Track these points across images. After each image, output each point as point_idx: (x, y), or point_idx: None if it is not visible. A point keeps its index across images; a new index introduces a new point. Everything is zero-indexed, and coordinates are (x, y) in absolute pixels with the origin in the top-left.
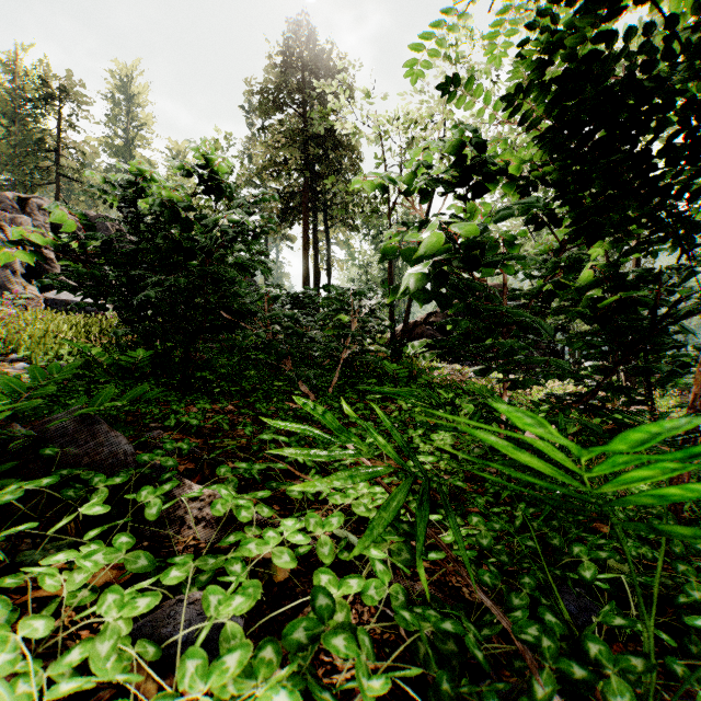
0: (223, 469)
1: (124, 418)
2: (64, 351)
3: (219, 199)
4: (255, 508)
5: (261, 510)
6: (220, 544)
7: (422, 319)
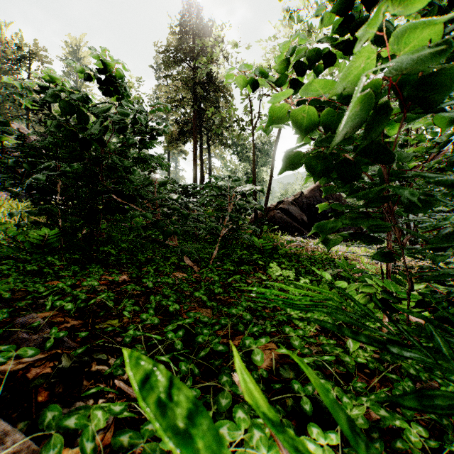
0: (50, 413)
1: (8, 297)
2: None
3: (119, 104)
4: None
5: None
6: None
7: (273, 206)
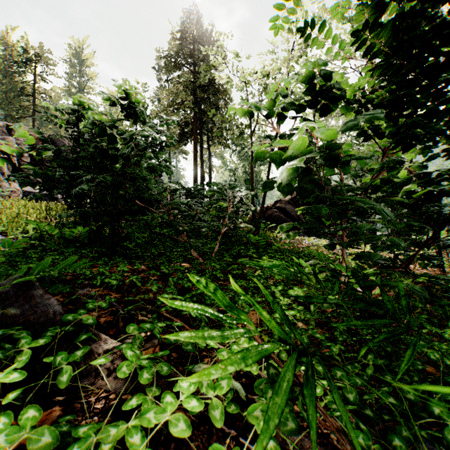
0: (132, 327)
1: (64, 278)
2: (29, 227)
3: (136, 122)
4: (156, 368)
5: (160, 369)
6: (123, 408)
7: (271, 205)
